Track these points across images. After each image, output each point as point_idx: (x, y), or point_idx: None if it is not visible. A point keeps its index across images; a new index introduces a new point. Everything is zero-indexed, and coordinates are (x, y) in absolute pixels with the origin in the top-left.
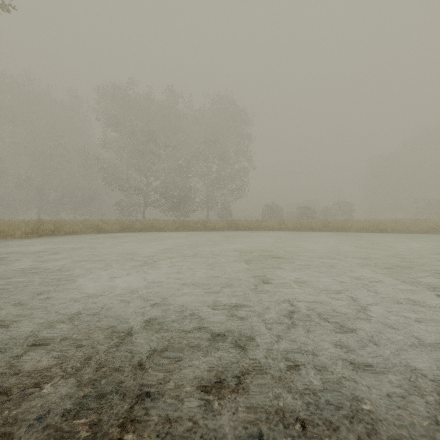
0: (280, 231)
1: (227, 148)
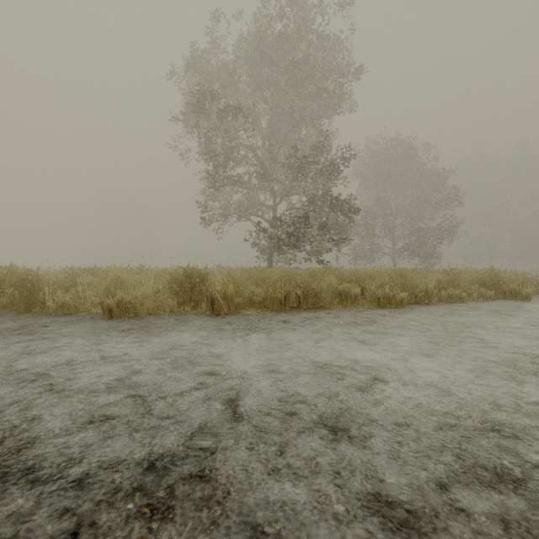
0: None
1: None
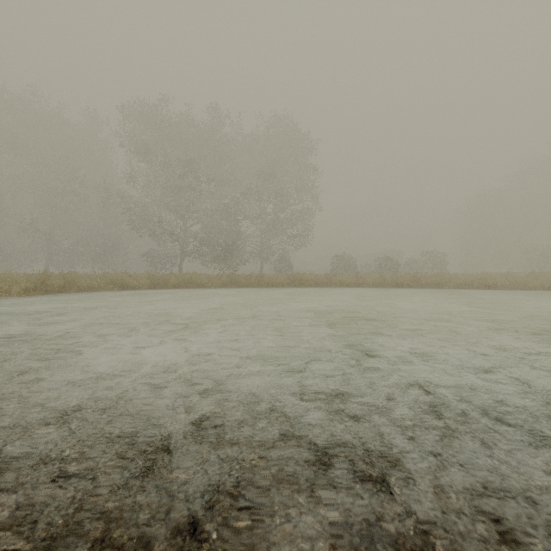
0: (356, 287)
1: (286, 184)
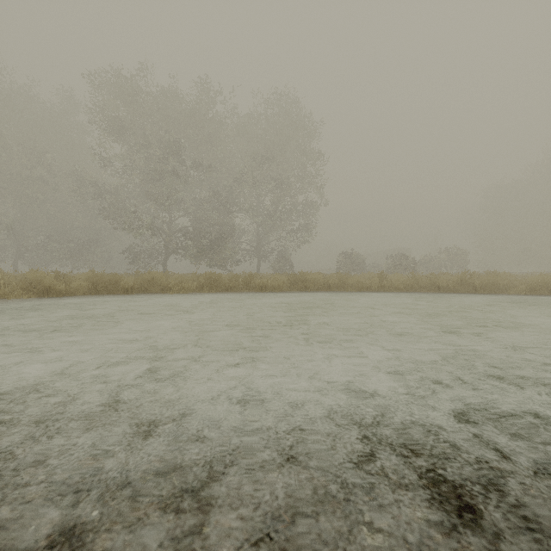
0: (382, 292)
1: (286, 173)
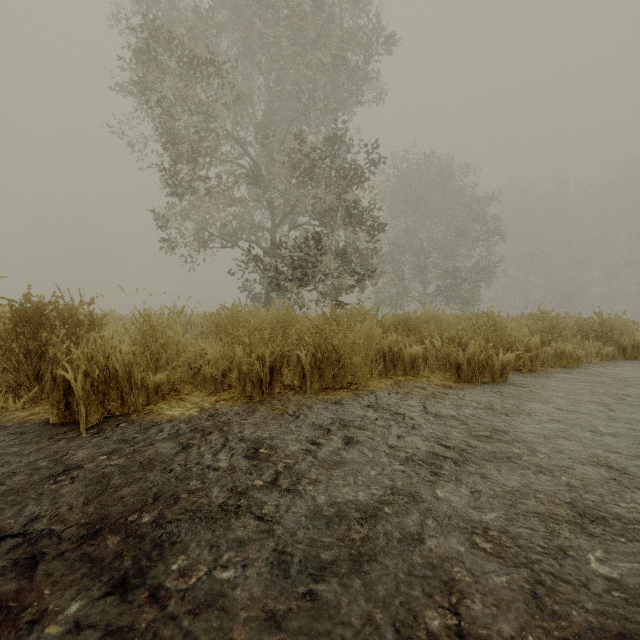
0: None
1: None
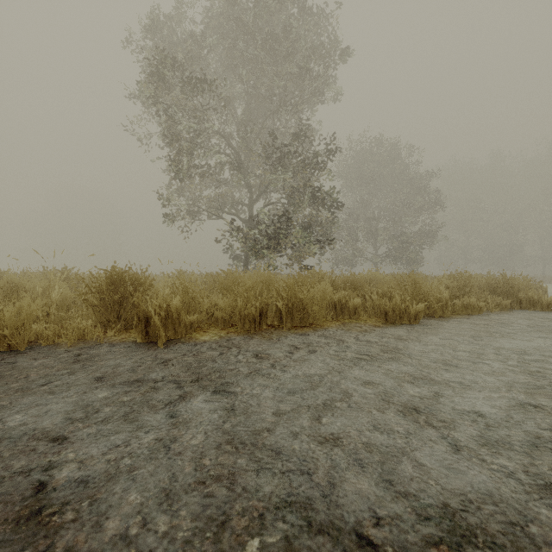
0: None
1: None
